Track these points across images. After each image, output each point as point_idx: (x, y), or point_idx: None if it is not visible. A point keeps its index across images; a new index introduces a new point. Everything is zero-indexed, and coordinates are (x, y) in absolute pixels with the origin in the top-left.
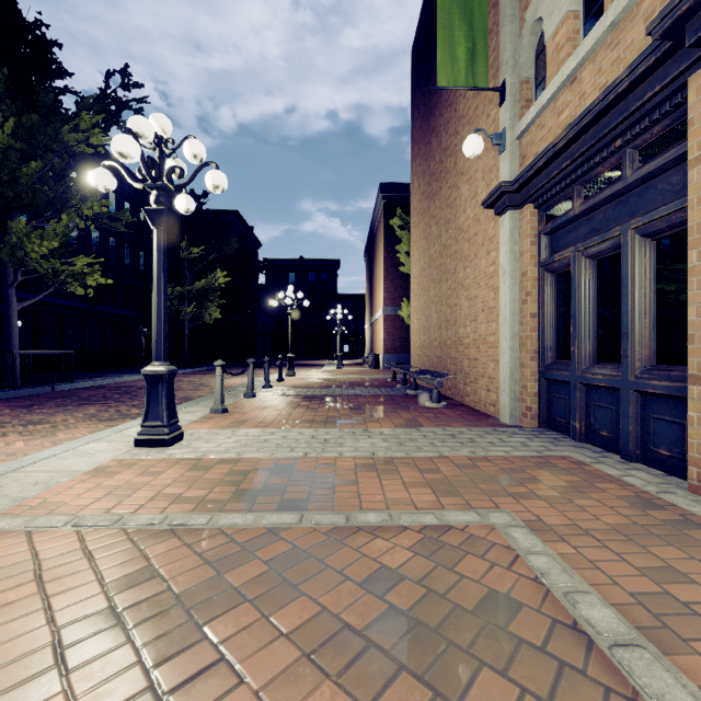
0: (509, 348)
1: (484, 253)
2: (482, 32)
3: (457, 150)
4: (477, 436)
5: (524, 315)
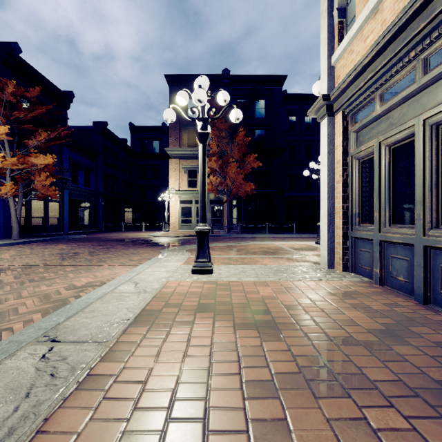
0: None
1: None
2: None
3: None
4: None
5: None
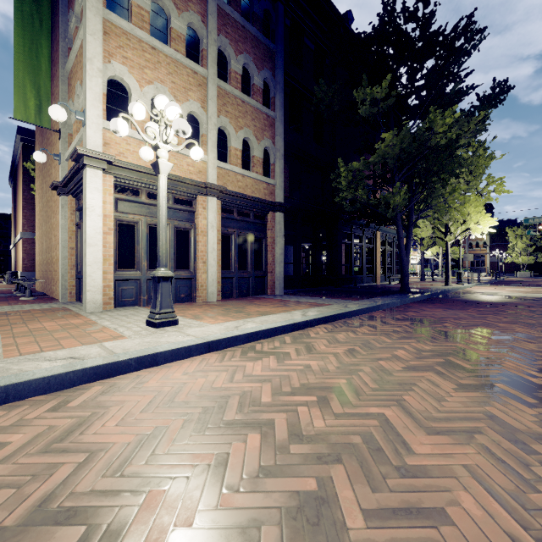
0: (62, 264)
1: (58, 212)
2: (47, 98)
3: (52, 145)
4: (28, 306)
5: (69, 248)
